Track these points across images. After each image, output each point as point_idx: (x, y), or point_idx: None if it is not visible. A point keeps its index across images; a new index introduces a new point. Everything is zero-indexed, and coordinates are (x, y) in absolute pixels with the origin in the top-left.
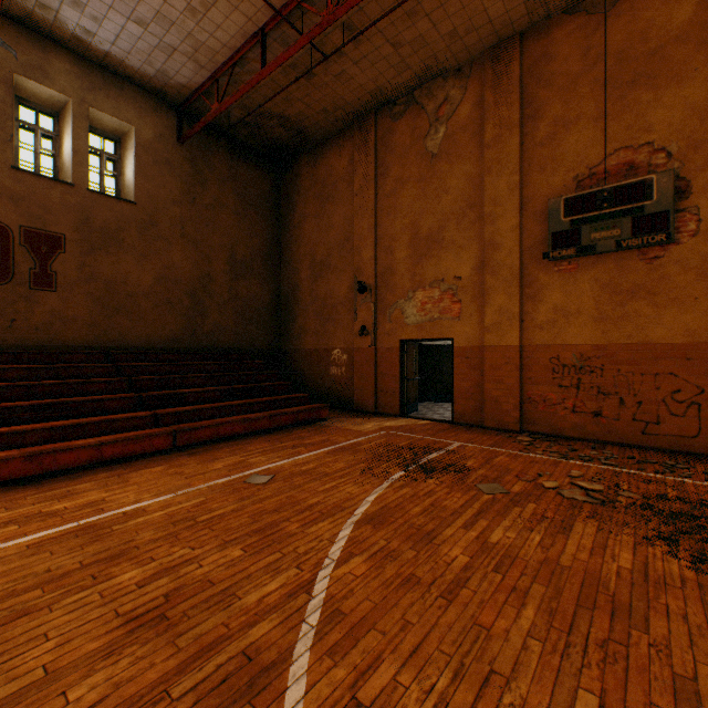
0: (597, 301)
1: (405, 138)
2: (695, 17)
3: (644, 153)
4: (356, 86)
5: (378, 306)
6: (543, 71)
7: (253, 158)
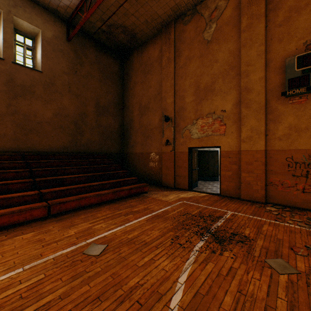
0: None
1: (191, 34)
2: None
3: None
4: (164, 4)
5: (176, 129)
6: None
7: (109, 52)
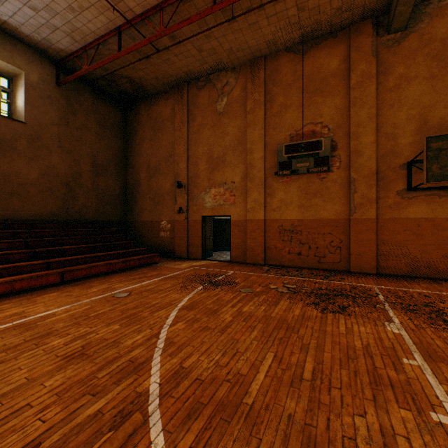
0: (299, 198)
1: (205, 101)
2: (339, 66)
3: (319, 127)
4: (176, 68)
5: (189, 196)
6: (275, 78)
7: (109, 99)
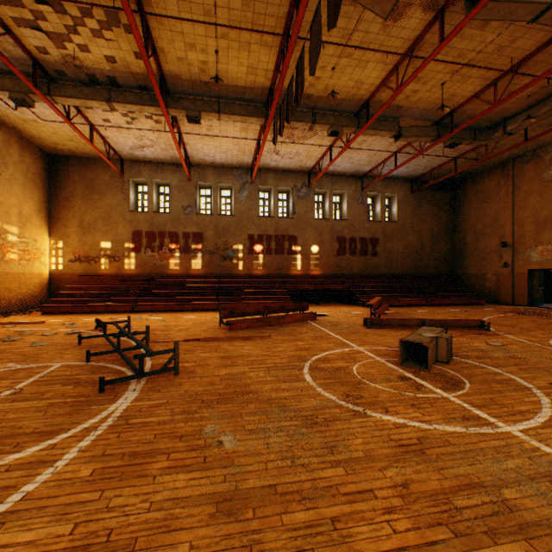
0: None
1: (530, 173)
2: None
3: None
4: (500, 157)
5: (514, 253)
6: None
7: (440, 187)
